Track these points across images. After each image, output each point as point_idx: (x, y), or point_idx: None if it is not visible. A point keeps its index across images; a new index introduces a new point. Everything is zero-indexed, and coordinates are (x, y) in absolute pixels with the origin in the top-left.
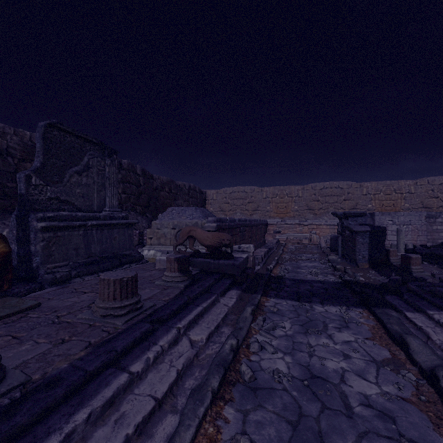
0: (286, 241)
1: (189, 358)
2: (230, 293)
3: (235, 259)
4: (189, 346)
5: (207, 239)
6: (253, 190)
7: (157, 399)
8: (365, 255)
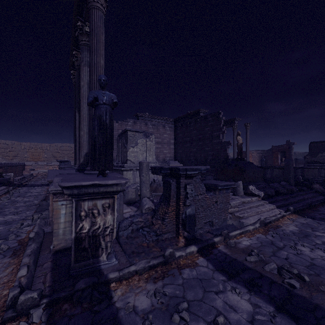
0: (38, 174)
1: None
2: (4, 186)
3: (5, 177)
4: None
5: None
6: (14, 143)
7: None
8: None
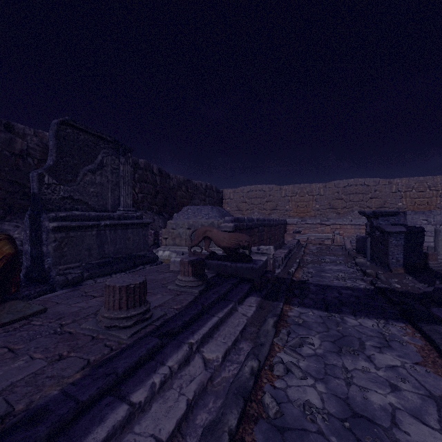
0: (306, 241)
1: (202, 383)
2: (249, 300)
3: (254, 263)
4: (202, 367)
5: (223, 240)
6: (272, 188)
7: (161, 441)
8: (399, 259)
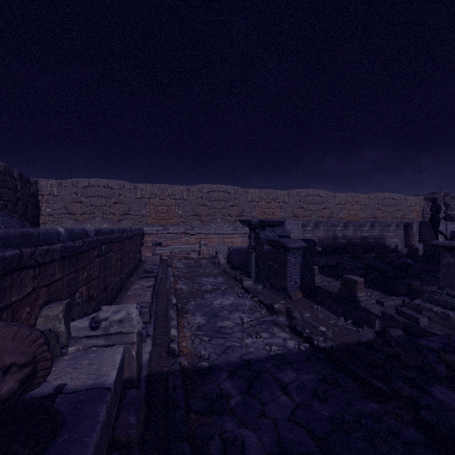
0: (170, 256)
1: None
2: None
3: (64, 453)
4: None
5: None
6: (122, 185)
7: None
8: (297, 280)
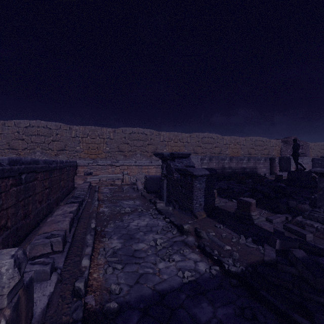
0: (98, 183)
1: None
2: None
3: None
4: None
5: None
6: (59, 126)
7: None
8: (201, 203)
